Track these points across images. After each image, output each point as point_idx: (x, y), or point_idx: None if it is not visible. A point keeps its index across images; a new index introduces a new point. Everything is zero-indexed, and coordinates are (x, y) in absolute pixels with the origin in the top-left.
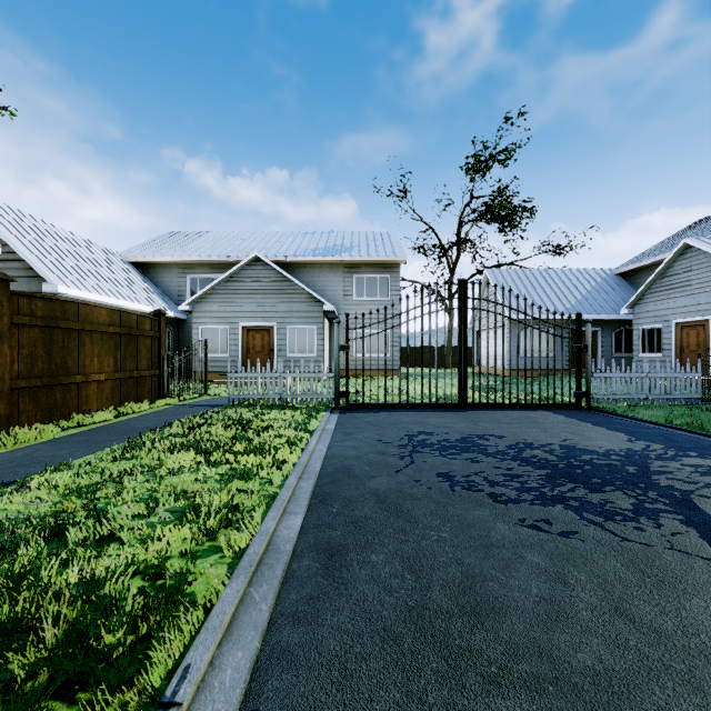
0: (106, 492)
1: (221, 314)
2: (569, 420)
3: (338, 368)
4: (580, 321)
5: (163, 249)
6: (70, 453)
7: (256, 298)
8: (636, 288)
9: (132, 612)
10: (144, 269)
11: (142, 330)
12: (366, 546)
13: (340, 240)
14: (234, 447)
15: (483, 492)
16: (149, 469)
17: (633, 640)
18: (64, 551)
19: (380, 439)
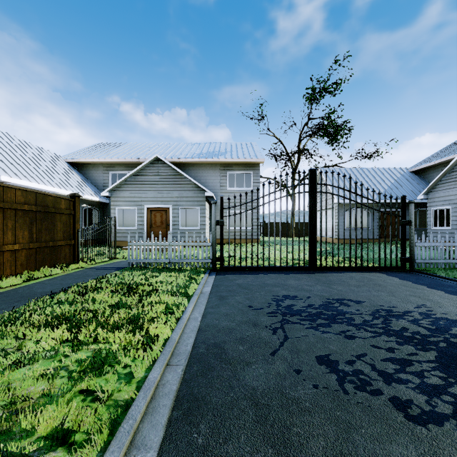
0: None
1: (132, 199)
2: (405, 282)
3: (214, 238)
4: (405, 202)
5: (93, 153)
6: None
7: (156, 187)
8: (425, 181)
9: None
10: (79, 167)
11: (58, 208)
12: None
13: (218, 148)
14: (111, 318)
15: (383, 396)
16: (0, 355)
17: None
18: None
19: (250, 304)
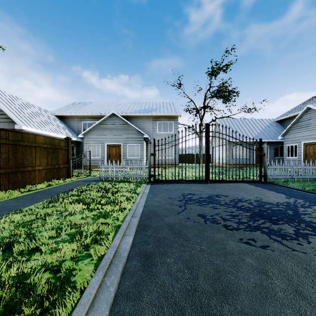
0: (37, 224)
1: (97, 139)
2: (257, 188)
3: (150, 163)
4: (261, 142)
5: (71, 110)
6: (23, 204)
7: (113, 132)
8: (284, 127)
9: (40, 295)
10: (63, 119)
11: (60, 146)
12: (164, 253)
13: (151, 106)
14: (101, 201)
15: (220, 224)
16: (59, 212)
17: (308, 311)
18: (9, 259)
19: (170, 197)
